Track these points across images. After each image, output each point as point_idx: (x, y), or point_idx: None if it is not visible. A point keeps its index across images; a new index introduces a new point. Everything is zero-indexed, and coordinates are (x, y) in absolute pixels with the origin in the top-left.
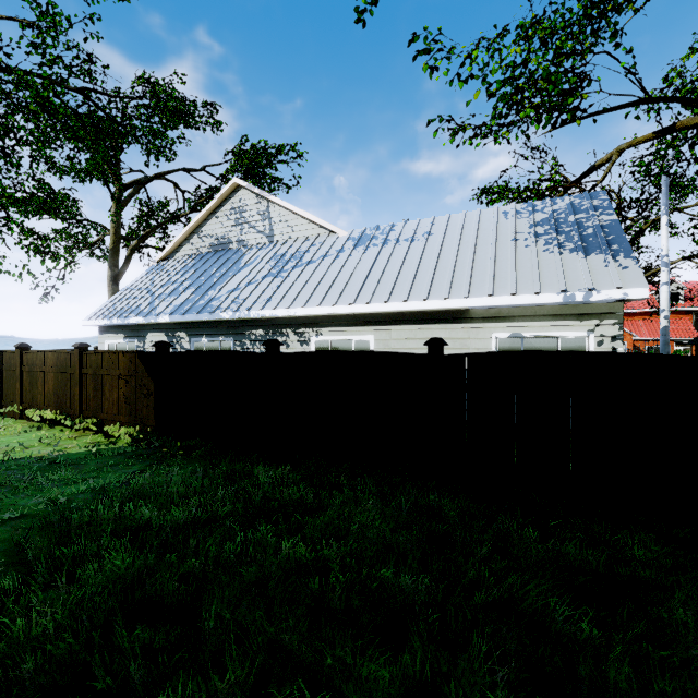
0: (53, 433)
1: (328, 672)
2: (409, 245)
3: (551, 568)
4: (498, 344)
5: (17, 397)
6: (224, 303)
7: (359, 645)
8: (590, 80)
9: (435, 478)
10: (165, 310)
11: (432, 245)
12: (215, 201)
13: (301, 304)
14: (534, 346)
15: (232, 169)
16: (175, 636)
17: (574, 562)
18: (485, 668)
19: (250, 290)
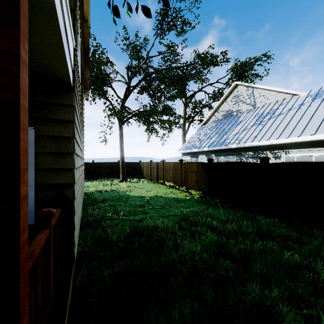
0: (173, 190)
1: None
2: None
3: None
4: None
5: (162, 177)
6: (231, 140)
7: None
8: None
9: None
10: (205, 145)
11: None
12: (225, 95)
13: (275, 138)
14: None
15: (231, 77)
16: (241, 269)
17: None
18: None
19: (244, 133)
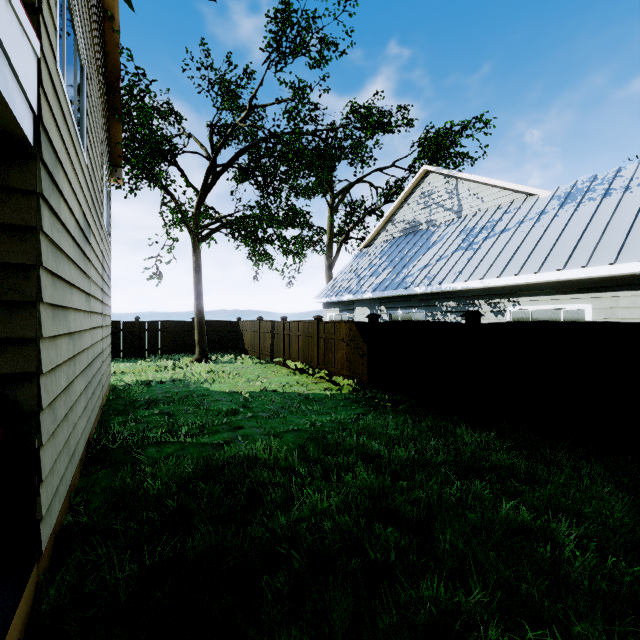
0: (303, 378)
1: None
2: None
3: None
4: None
5: (282, 352)
6: (416, 279)
7: (616, 629)
8: None
9: None
10: (368, 288)
11: None
12: (406, 190)
13: (495, 275)
14: None
15: (419, 158)
16: (416, 544)
17: None
18: None
19: (440, 265)
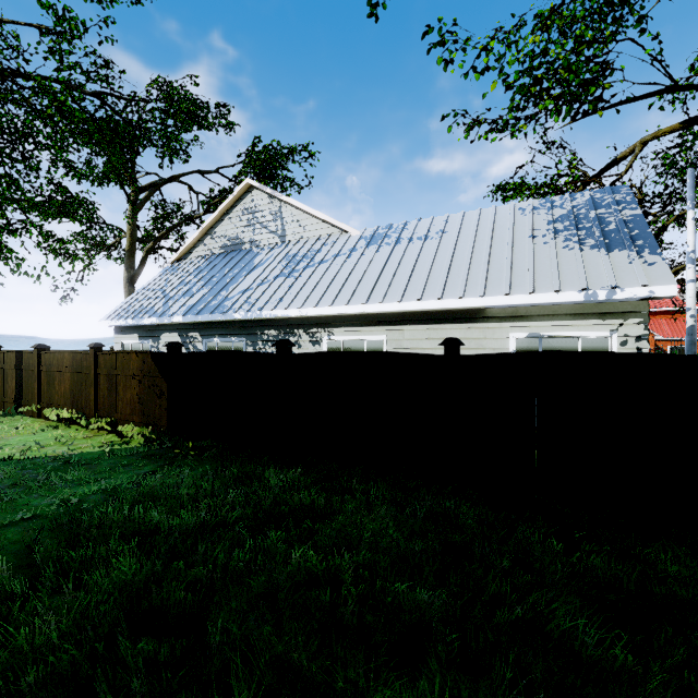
0: (69, 432)
1: (340, 694)
2: (422, 244)
3: (578, 585)
4: (516, 344)
5: (36, 396)
6: (236, 304)
7: (372, 667)
8: (613, 69)
9: (451, 483)
10: (178, 310)
11: (446, 243)
12: (228, 202)
13: (313, 304)
14: (554, 346)
15: (245, 170)
16: (180, 649)
17: (602, 578)
18: (510, 697)
19: (262, 290)
